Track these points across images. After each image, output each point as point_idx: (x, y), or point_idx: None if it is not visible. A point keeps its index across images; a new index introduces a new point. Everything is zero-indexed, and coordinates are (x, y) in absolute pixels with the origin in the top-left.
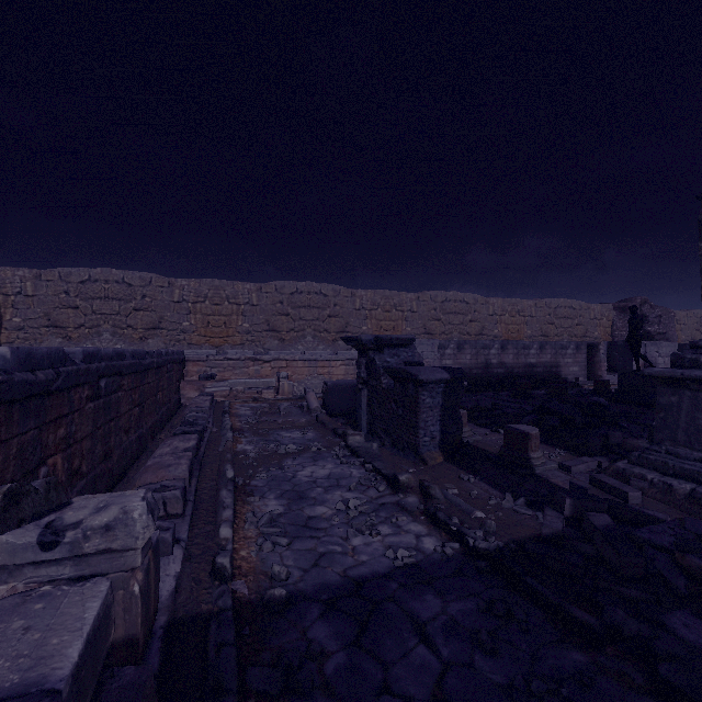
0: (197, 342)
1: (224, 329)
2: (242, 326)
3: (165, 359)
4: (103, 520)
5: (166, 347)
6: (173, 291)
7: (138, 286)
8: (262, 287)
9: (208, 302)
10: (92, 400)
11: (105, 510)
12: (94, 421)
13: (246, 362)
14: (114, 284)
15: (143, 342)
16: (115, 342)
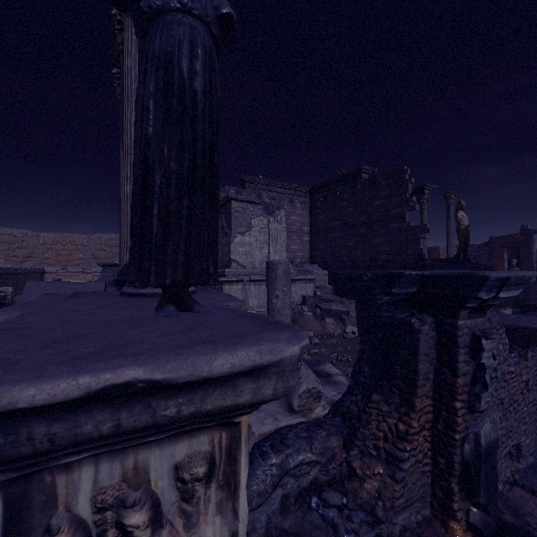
0: (53, 264)
1: (68, 257)
2: (79, 256)
3: (29, 271)
4: (5, 288)
5: (35, 266)
6: (40, 239)
7: (20, 237)
8: (90, 237)
9: (60, 244)
10: (0, 280)
11: (6, 287)
12: (1, 285)
13: (78, 273)
14: (6, 236)
15: (22, 264)
16: (7, 264)
